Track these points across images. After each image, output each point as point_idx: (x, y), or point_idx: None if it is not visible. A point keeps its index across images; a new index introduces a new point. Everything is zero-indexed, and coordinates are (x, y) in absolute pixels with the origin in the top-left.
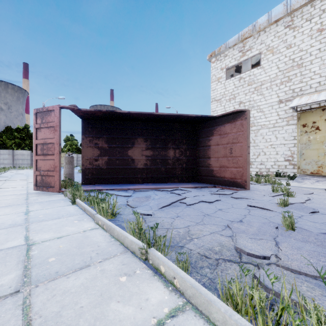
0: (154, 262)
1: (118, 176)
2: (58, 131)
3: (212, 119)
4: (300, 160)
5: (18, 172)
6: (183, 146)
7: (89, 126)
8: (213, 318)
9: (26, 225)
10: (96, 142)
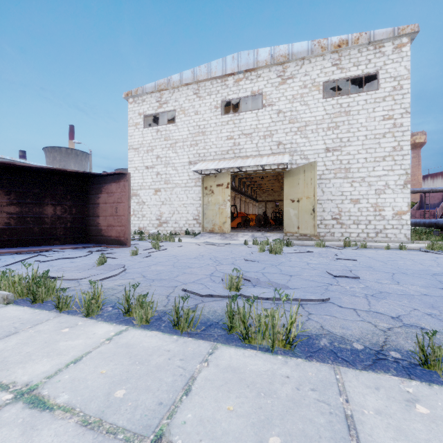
0: None
1: None
2: None
3: (100, 176)
4: (204, 219)
5: None
6: (67, 203)
7: None
8: None
9: None
10: None
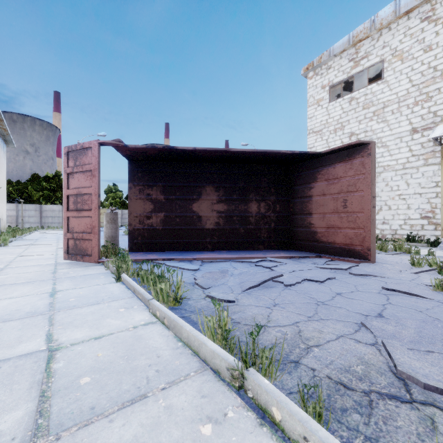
0: (257, 397)
1: (179, 240)
2: (97, 176)
3: (315, 157)
4: None
5: (47, 233)
6: (270, 198)
7: (139, 169)
8: None
9: (50, 314)
10: (148, 192)
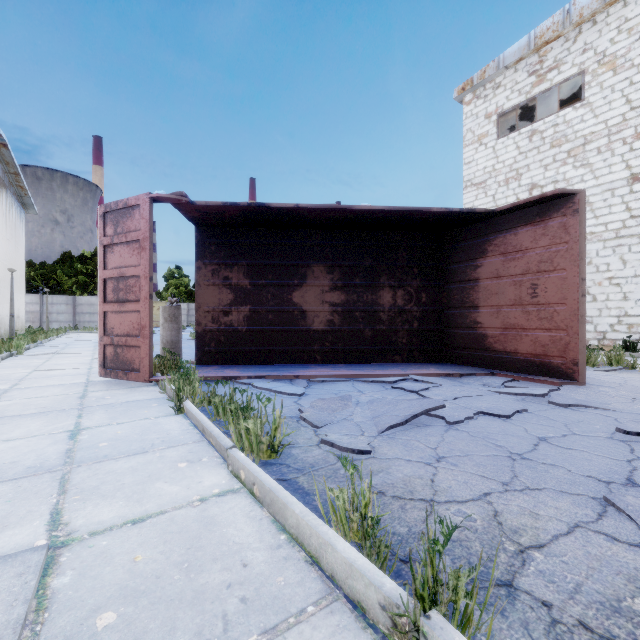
0: None
1: (273, 348)
2: (148, 249)
3: (484, 218)
4: None
5: (81, 337)
6: (412, 283)
7: (211, 240)
8: None
9: (65, 471)
10: (225, 275)
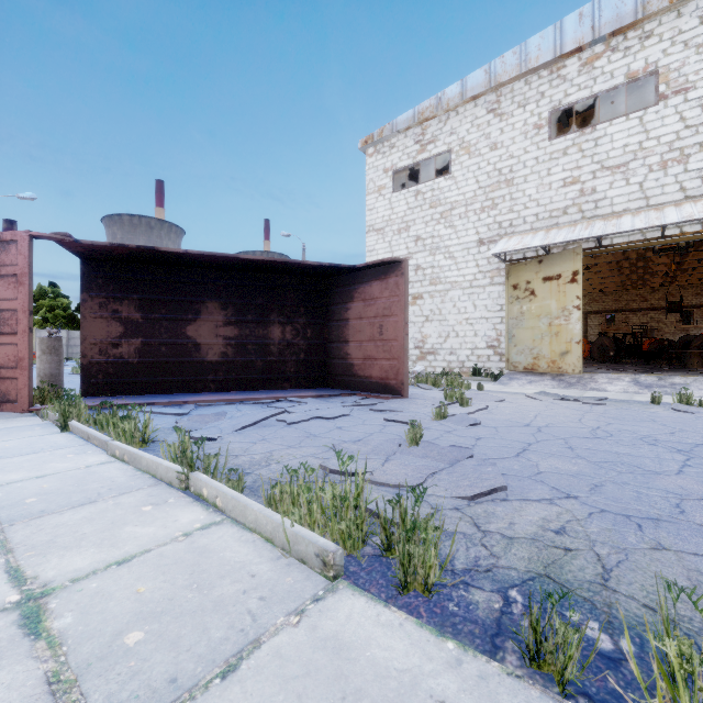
0: (196, 488)
1: (166, 378)
2: (27, 285)
3: (351, 271)
4: (510, 346)
5: None
6: (299, 320)
7: (99, 273)
8: (249, 522)
9: None
10: (114, 308)
